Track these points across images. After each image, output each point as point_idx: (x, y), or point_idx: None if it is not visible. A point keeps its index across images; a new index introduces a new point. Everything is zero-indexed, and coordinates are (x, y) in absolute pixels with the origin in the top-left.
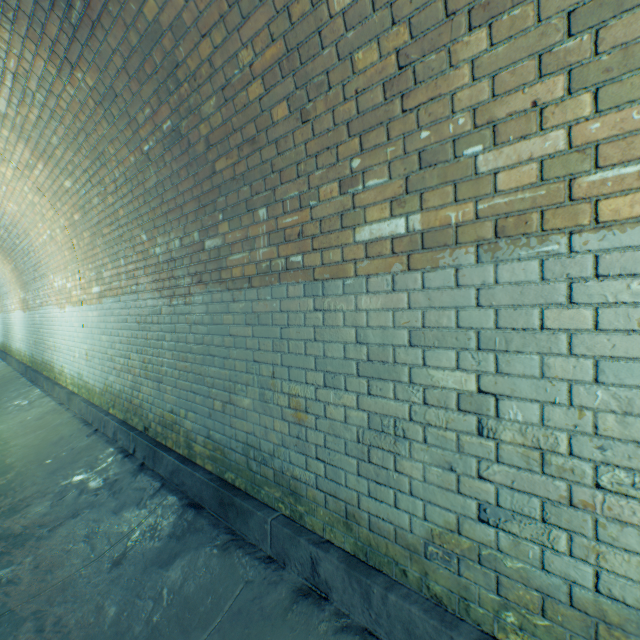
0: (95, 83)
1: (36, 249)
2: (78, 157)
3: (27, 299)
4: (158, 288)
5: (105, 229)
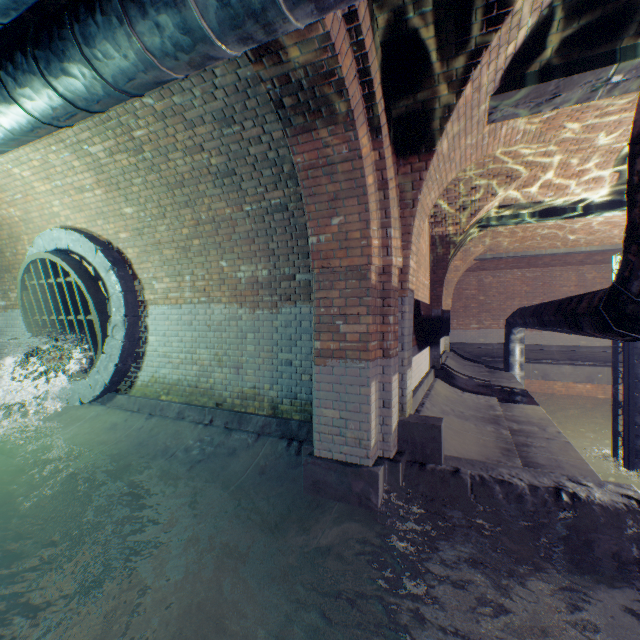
0: None
1: None
2: None
3: None
4: None
5: None
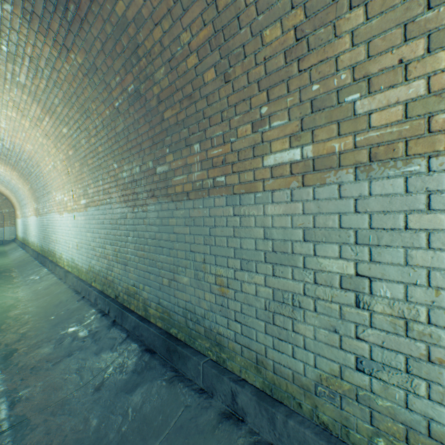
0: (83, 61)
1: (44, 175)
2: (71, 112)
3: (38, 208)
4: (124, 200)
5: (89, 160)
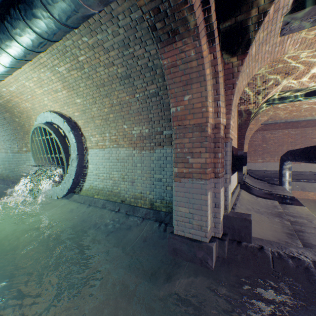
0: None
1: None
2: None
3: None
4: (6, 152)
5: None
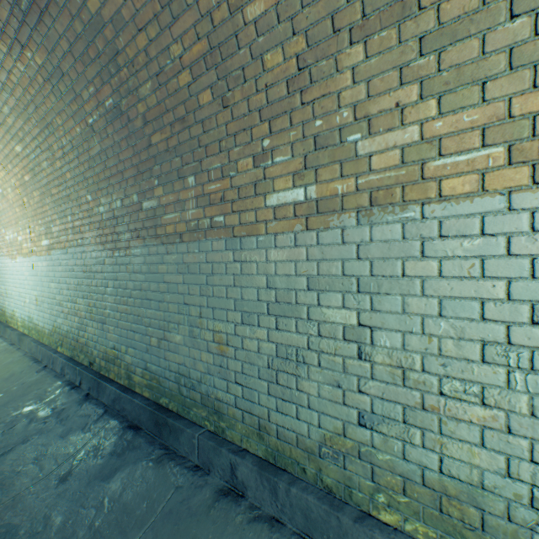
0: (44, 62)
1: None
2: (28, 125)
3: None
4: (102, 242)
5: (53, 189)
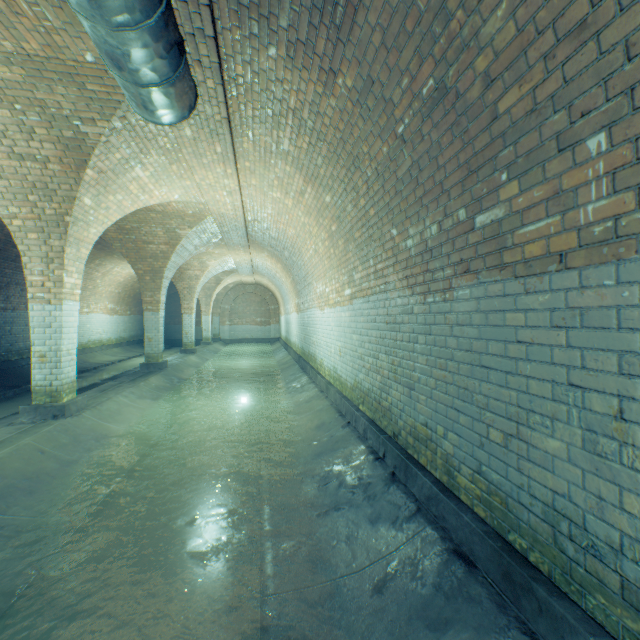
0: (353, 81)
1: (305, 263)
2: (336, 169)
3: (299, 304)
4: (408, 285)
5: (356, 233)
